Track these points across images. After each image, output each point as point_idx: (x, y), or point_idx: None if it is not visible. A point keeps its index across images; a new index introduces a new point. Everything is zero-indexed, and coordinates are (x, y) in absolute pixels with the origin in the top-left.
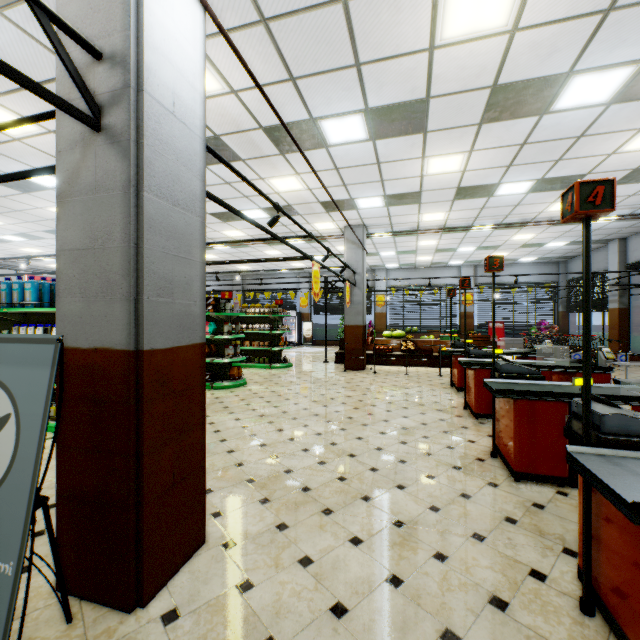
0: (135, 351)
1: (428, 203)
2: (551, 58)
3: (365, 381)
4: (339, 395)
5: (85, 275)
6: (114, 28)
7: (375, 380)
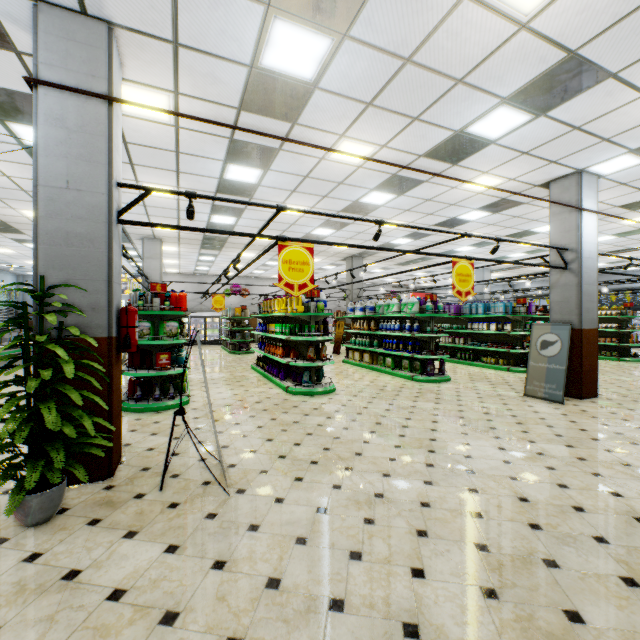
0: (579, 329)
1: None
2: None
3: None
4: None
5: (560, 308)
6: (572, 242)
7: None
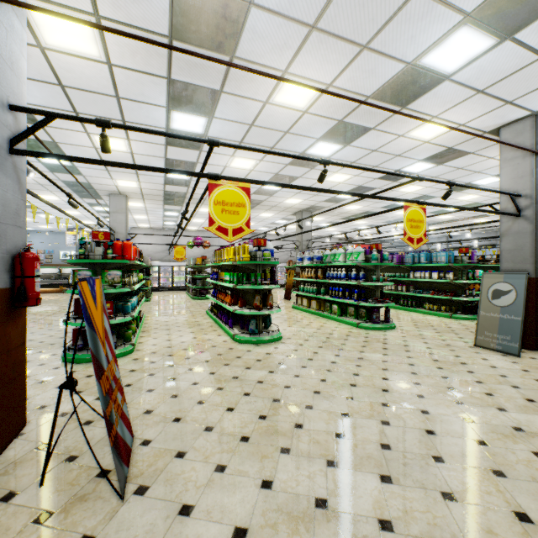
0: (534, 278)
1: None
2: None
3: None
4: None
5: (513, 257)
6: (526, 188)
7: None
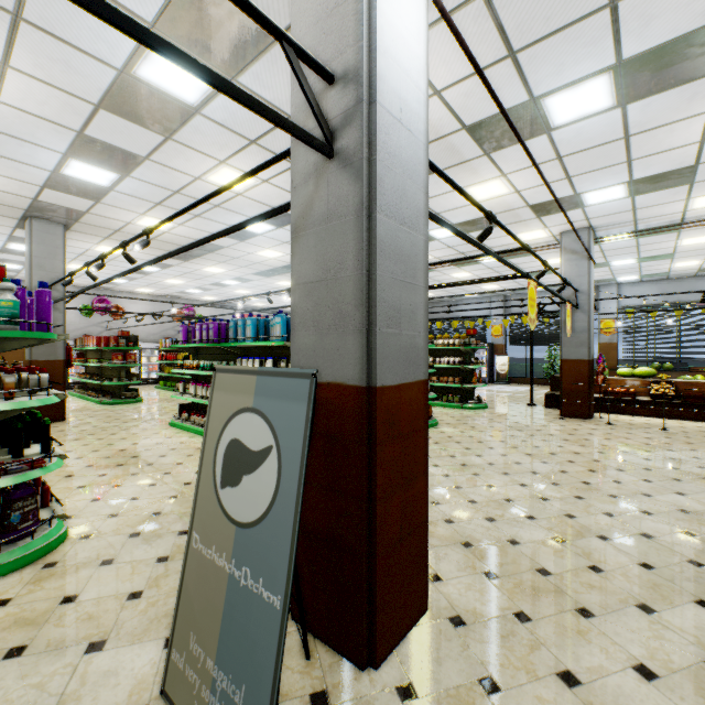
0: (367, 387)
1: None
2: None
3: (596, 434)
4: (561, 450)
5: (318, 308)
6: (346, 45)
7: (612, 434)
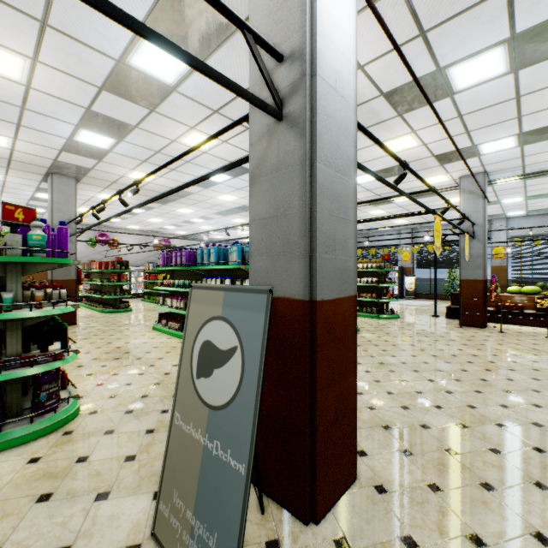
0: (309, 301)
1: None
2: None
3: (490, 340)
4: (461, 352)
5: (270, 238)
6: (293, 30)
7: (504, 340)
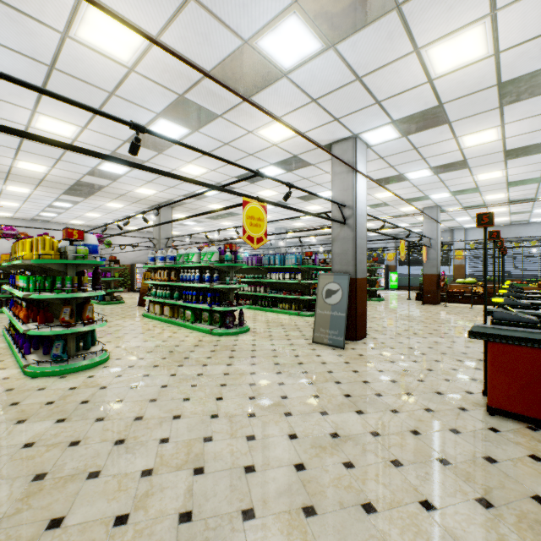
0: (354, 278)
1: (486, 191)
2: (534, 139)
3: (436, 309)
4: (416, 314)
5: (341, 260)
6: (349, 200)
7: (444, 309)
